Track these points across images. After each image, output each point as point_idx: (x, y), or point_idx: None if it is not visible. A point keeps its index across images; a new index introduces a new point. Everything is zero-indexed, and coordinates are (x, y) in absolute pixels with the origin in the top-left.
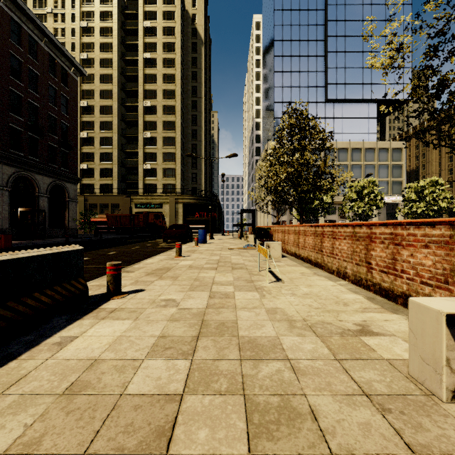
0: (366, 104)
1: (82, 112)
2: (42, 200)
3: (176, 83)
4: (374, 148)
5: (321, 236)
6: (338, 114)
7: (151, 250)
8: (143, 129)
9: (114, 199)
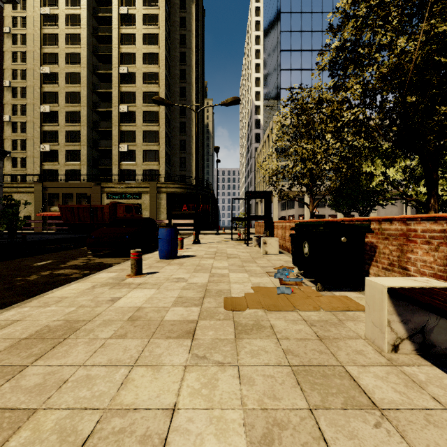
0: None
1: (43, 81)
2: None
3: (160, 44)
4: None
5: None
6: None
7: None
8: (119, 102)
9: (80, 187)
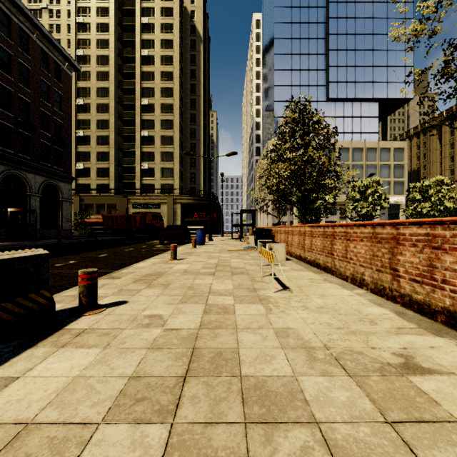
0: (367, 103)
1: (77, 110)
2: (33, 200)
3: (174, 81)
4: (375, 147)
5: (332, 237)
6: (339, 113)
7: (145, 252)
8: (141, 128)
9: (110, 199)
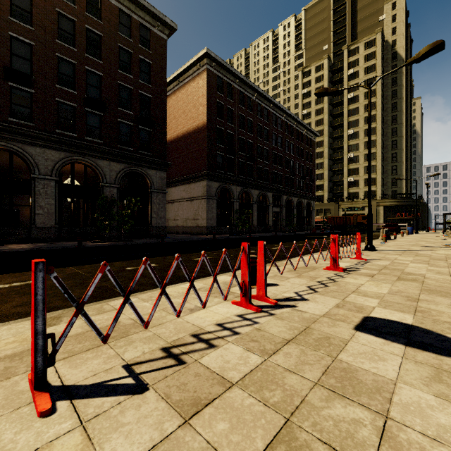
0: None
1: None
2: (304, 212)
3: (377, 109)
4: None
5: None
6: None
7: None
8: (347, 152)
9: (326, 206)
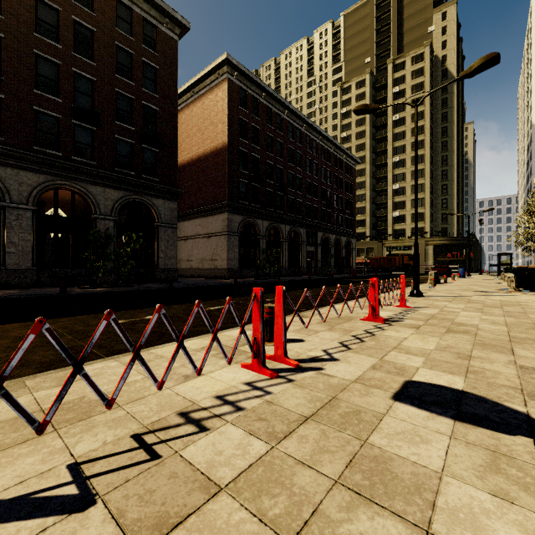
0: None
1: None
2: (343, 251)
3: (425, 133)
4: None
5: None
6: None
7: None
8: (392, 182)
9: (368, 244)
